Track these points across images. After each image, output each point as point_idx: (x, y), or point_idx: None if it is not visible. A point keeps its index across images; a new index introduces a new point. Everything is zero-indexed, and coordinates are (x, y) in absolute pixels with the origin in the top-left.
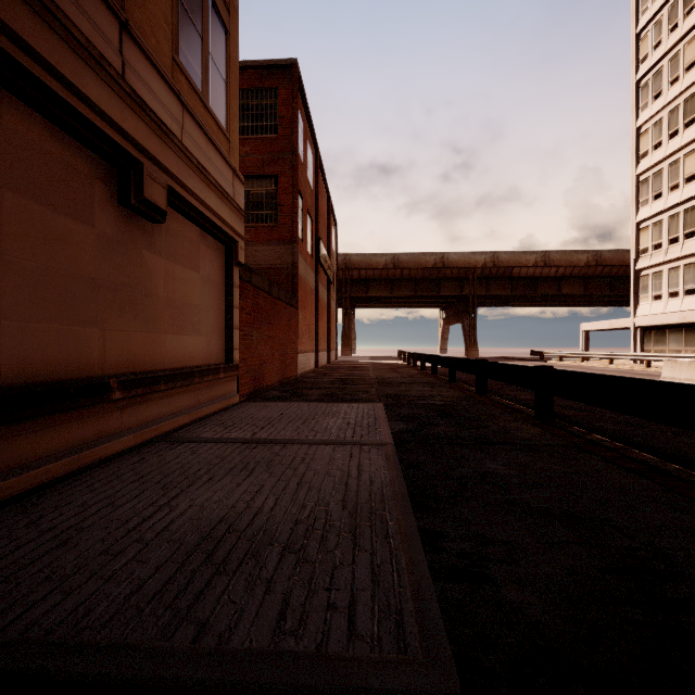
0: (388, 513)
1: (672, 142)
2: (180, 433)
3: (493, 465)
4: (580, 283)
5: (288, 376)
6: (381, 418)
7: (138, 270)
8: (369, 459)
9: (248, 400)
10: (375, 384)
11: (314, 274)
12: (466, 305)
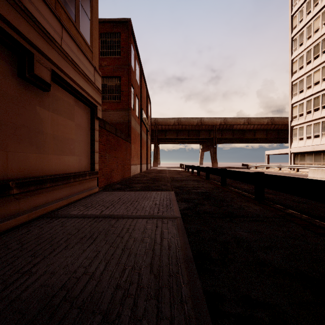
0: (181, 275)
1: (308, 66)
2: (59, 212)
3: (241, 232)
4: (264, 133)
5: (126, 176)
6: (173, 200)
7: (32, 117)
8: (167, 229)
9: (103, 190)
10: (169, 181)
11: (139, 126)
12: (212, 142)
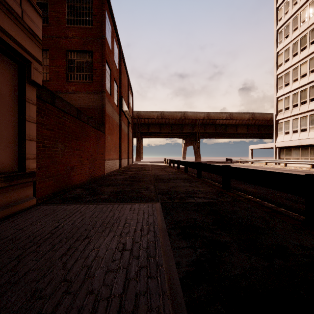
0: None
1: (294, 58)
2: None
3: None
4: (245, 128)
5: (97, 175)
6: (161, 232)
7: None
8: None
9: (46, 201)
10: (153, 181)
11: (119, 116)
12: (195, 137)
